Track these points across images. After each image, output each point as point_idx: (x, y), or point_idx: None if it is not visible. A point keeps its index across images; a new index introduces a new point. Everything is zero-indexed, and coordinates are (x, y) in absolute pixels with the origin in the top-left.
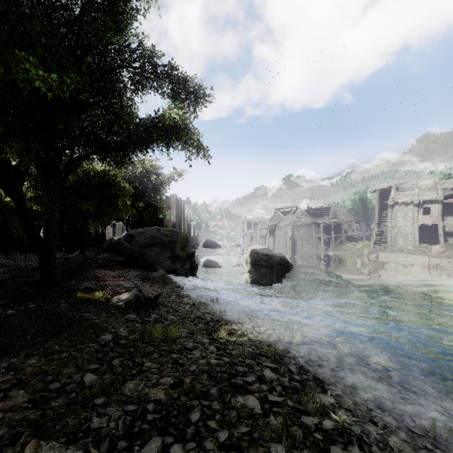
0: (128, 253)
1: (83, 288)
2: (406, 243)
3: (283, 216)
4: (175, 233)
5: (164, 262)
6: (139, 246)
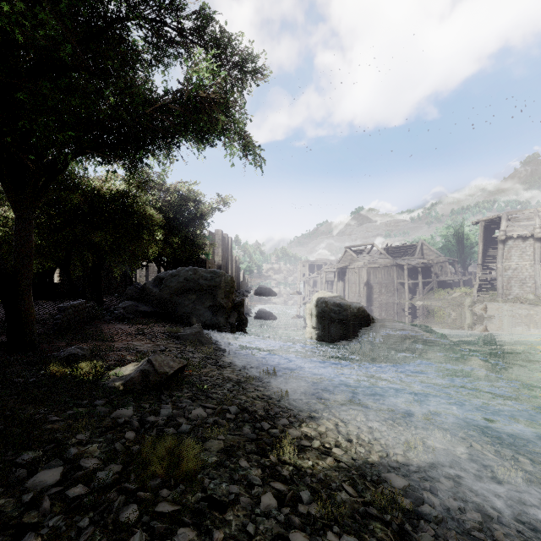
0: (157, 302)
1: (65, 356)
2: (524, 291)
3: (355, 256)
4: (217, 276)
5: (203, 313)
6: (170, 293)
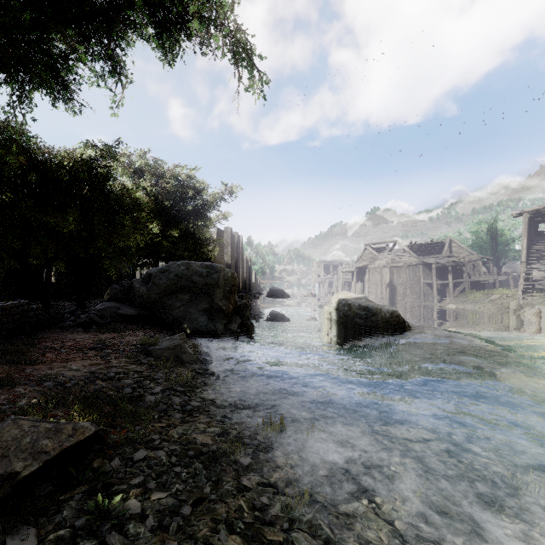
0: (144, 303)
1: None
2: None
3: (376, 254)
4: (215, 271)
5: (196, 318)
6: (159, 292)
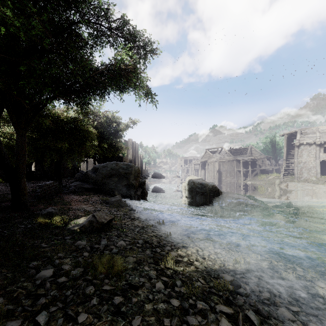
0: (94, 182)
1: (46, 213)
2: (310, 175)
3: (212, 154)
4: (130, 167)
5: (121, 189)
6: (102, 177)
